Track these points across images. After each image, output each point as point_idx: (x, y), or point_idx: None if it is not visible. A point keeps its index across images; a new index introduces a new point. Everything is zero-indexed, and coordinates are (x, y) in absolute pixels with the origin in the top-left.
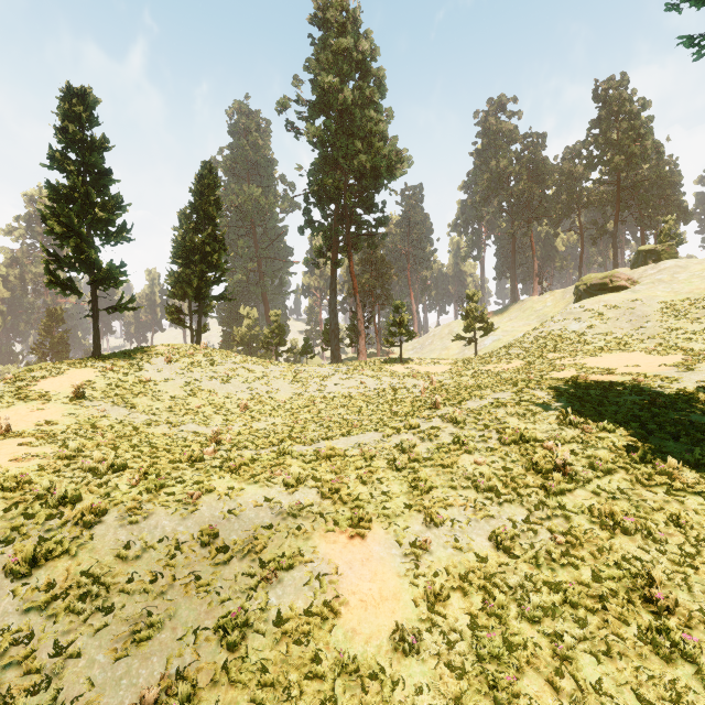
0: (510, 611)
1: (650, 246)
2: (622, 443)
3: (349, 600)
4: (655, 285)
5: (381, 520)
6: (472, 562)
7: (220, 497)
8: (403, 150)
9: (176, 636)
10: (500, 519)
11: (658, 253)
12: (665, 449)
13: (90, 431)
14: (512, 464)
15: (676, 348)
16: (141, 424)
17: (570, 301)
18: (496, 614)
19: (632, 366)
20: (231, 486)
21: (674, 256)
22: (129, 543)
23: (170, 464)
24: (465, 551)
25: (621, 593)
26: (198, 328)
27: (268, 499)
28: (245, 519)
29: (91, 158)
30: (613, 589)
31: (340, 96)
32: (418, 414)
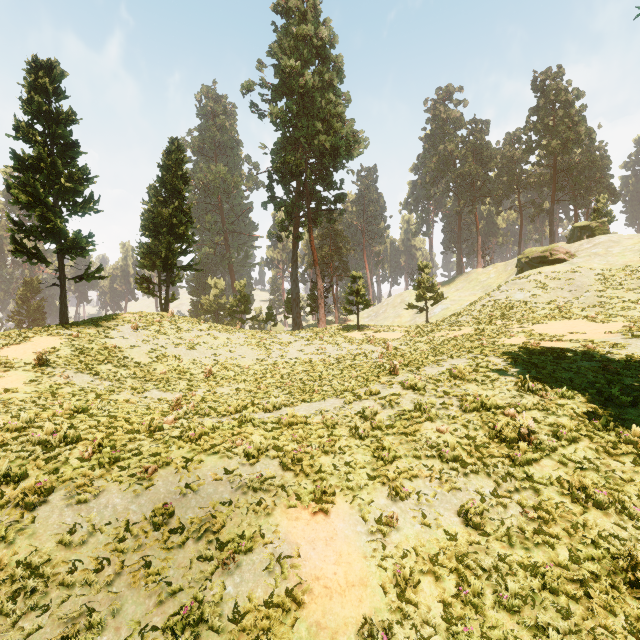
0: (486, 598)
1: (584, 222)
2: (583, 410)
3: (313, 587)
4: (592, 258)
5: (345, 493)
6: (441, 540)
7: (178, 470)
8: (360, 131)
9: (119, 638)
10: (467, 491)
11: (592, 229)
12: (626, 417)
13: (50, 399)
14: (475, 432)
15: (616, 316)
16: (104, 391)
17: (511, 273)
18: (471, 602)
19: (578, 333)
20: (190, 458)
21: (606, 232)
22: (74, 526)
23: (127, 434)
24: (433, 527)
25: (604, 577)
26: (166, 297)
27: (227, 472)
28: (202, 494)
29: (58, 129)
30: (593, 572)
31: (302, 79)
32: (377, 380)
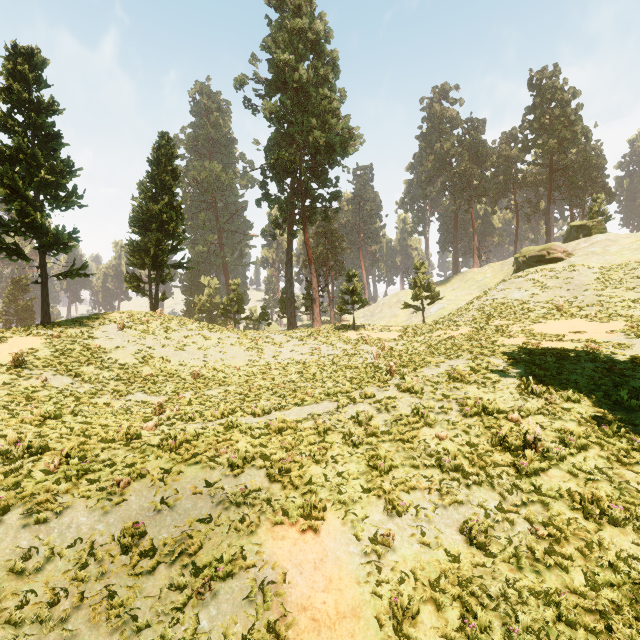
0: (494, 632)
1: (581, 222)
2: (590, 414)
3: (299, 620)
4: (589, 257)
5: (337, 508)
6: (442, 562)
7: (154, 483)
8: (356, 128)
9: None
10: (470, 505)
11: (588, 229)
12: (637, 421)
13: (23, 403)
14: (477, 438)
15: (616, 315)
16: (84, 394)
17: (508, 272)
18: (478, 638)
19: (579, 332)
20: (168, 468)
21: (603, 231)
22: (30, 551)
23: (101, 443)
24: (433, 547)
25: (626, 607)
26: (156, 296)
27: (209, 484)
28: (179, 511)
29: (38, 119)
30: (613, 601)
31: (296, 74)
32: (372, 382)
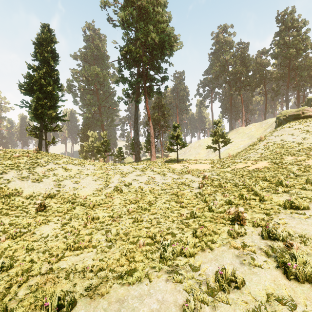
0: None
1: None
2: None
3: None
4: None
5: None
6: None
7: None
8: (178, 35)
9: None
10: None
11: None
12: None
13: None
14: None
15: None
16: None
17: (266, 128)
18: None
19: None
20: None
21: None
22: None
23: None
24: None
25: None
26: (39, 139)
27: None
28: None
29: None
30: None
31: None
32: (219, 233)
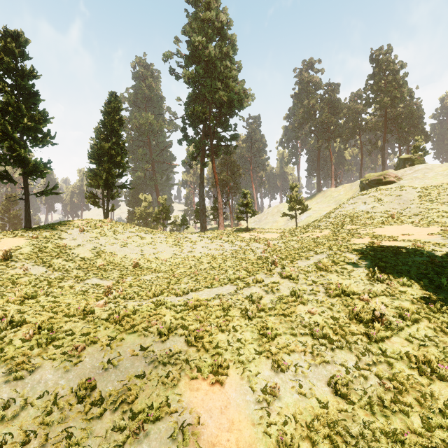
0: None
1: (407, 155)
2: (420, 295)
3: None
4: (413, 180)
5: (237, 366)
6: (315, 408)
7: (102, 348)
8: (248, 89)
9: None
10: (334, 364)
11: (412, 160)
12: None
13: (10, 287)
14: (338, 313)
15: (434, 222)
16: (55, 279)
17: (355, 191)
18: None
19: (408, 234)
20: (114, 336)
21: (423, 162)
22: (9, 402)
23: (65, 317)
24: (308, 396)
25: None
26: (107, 208)
27: (143, 348)
28: (121, 369)
29: (22, 82)
30: (444, 440)
31: (206, 51)
32: (261, 270)
